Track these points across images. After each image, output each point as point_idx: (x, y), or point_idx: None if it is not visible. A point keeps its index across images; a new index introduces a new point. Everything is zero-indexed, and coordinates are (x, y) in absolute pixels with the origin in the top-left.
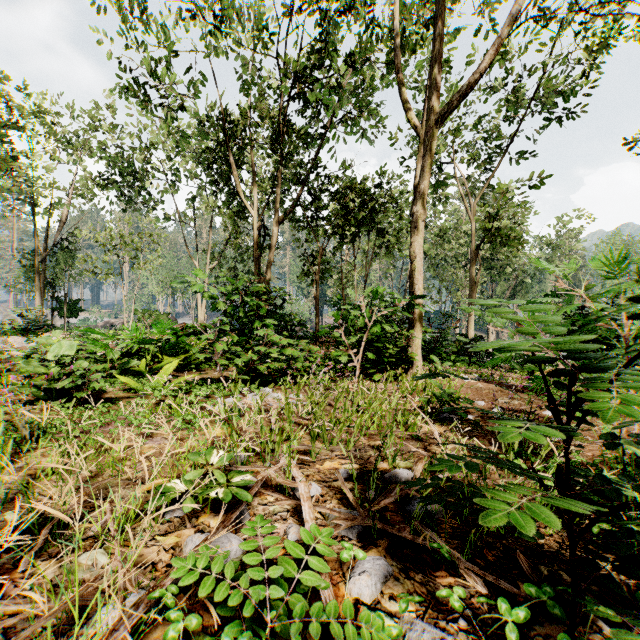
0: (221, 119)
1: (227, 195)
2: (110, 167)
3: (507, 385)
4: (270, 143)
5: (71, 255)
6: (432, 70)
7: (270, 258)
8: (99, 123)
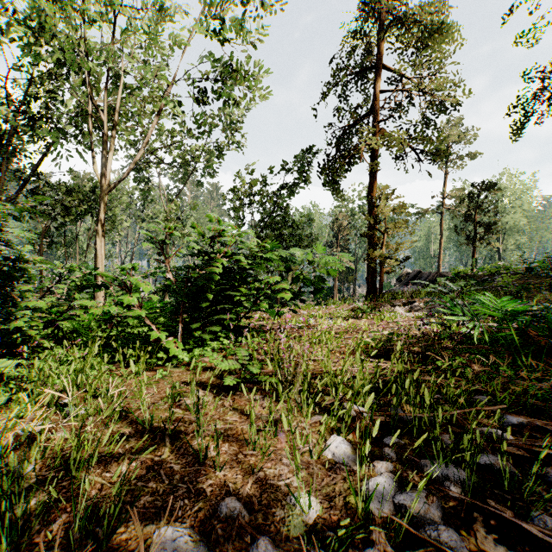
0: None
1: None
2: None
3: None
4: None
5: None
6: (104, 170)
7: None
8: None
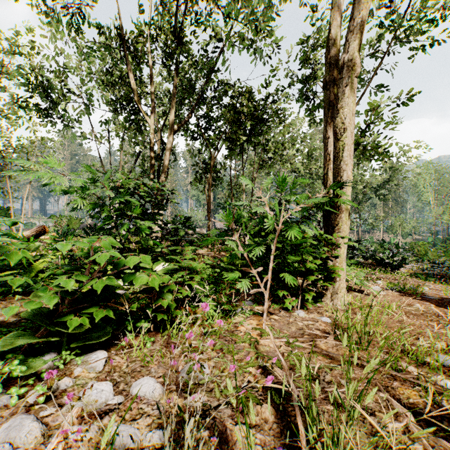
0: (118, 34)
1: (128, 112)
2: (30, 92)
3: (437, 301)
4: (165, 58)
5: (1, 169)
6: None
7: (164, 165)
8: (16, 49)
